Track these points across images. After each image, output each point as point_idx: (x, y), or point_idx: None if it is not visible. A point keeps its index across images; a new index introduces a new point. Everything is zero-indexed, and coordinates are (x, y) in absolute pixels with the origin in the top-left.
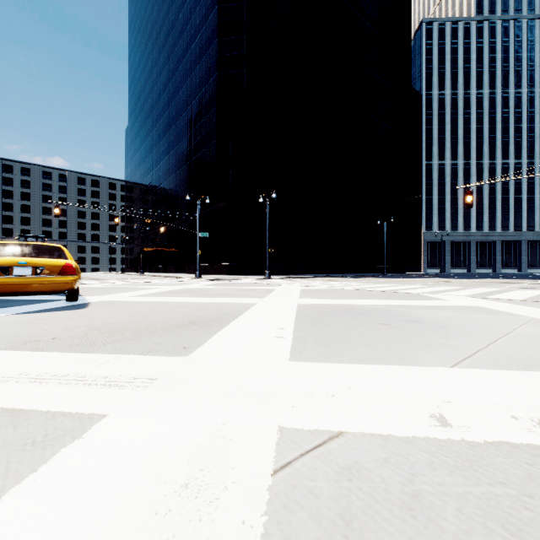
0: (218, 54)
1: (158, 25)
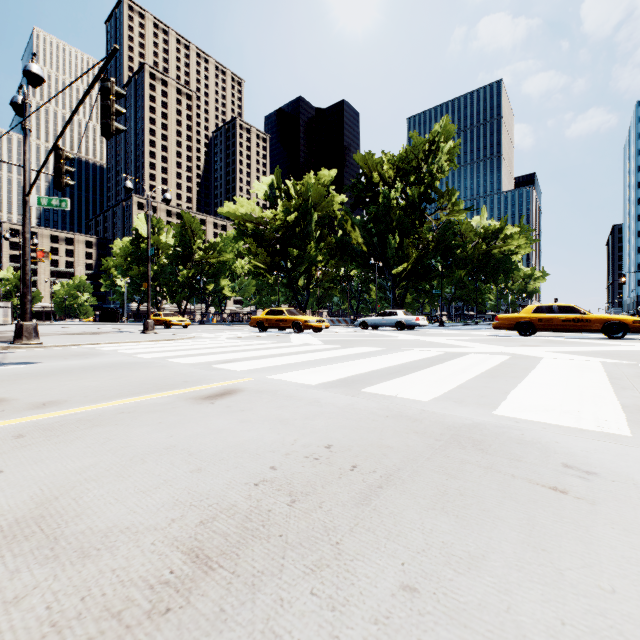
0: None
1: None
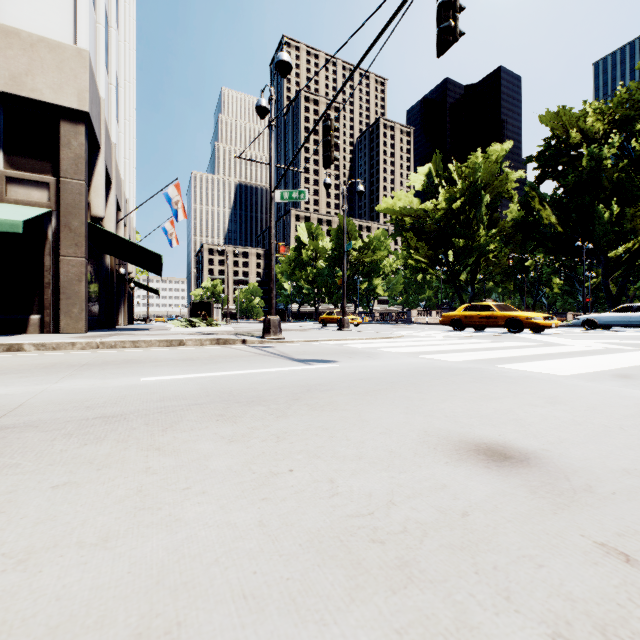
0: None
1: None
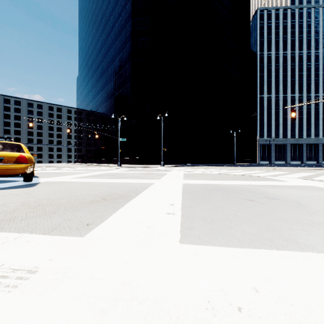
0: (132, 29)
1: (96, 13)
